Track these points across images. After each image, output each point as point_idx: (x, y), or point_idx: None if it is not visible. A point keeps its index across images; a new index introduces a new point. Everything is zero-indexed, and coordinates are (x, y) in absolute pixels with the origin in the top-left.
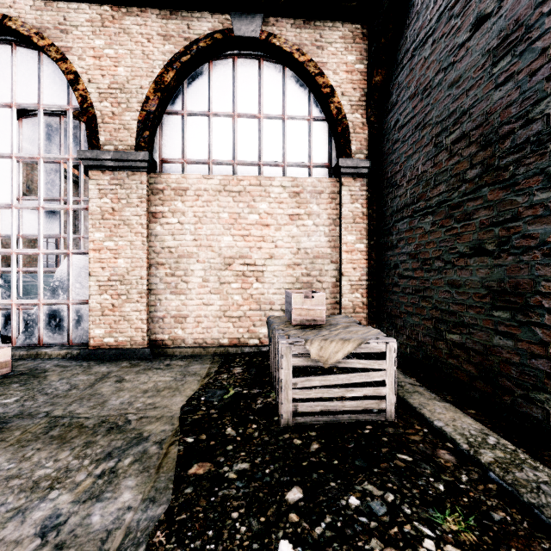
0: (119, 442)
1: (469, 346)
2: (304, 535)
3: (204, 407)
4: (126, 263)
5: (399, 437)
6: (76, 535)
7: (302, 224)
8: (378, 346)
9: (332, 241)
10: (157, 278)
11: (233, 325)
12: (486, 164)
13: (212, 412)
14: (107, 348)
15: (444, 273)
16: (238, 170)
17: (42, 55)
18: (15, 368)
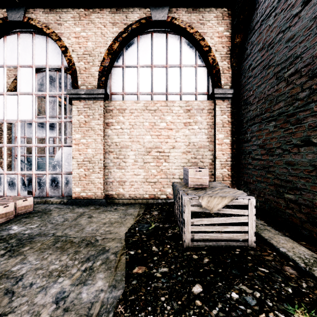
0: (93, 252)
1: (301, 202)
2: (206, 314)
3: (138, 234)
4: (92, 151)
5: (258, 257)
6: (74, 304)
7: (191, 128)
8: (243, 201)
9: (209, 138)
10: (109, 160)
11: (151, 187)
12: (313, 89)
13: (143, 237)
14: (82, 198)
15: (283, 156)
16: (154, 98)
17: (48, 38)
18: (35, 209)
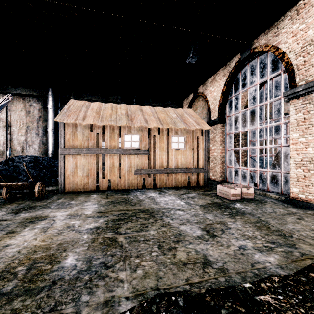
0: (281, 241)
1: None
2: None
3: None
4: (313, 150)
5: None
6: (248, 255)
7: None
8: None
9: None
10: None
11: None
12: None
13: None
14: (300, 200)
15: None
16: None
17: (268, 53)
18: (255, 197)
